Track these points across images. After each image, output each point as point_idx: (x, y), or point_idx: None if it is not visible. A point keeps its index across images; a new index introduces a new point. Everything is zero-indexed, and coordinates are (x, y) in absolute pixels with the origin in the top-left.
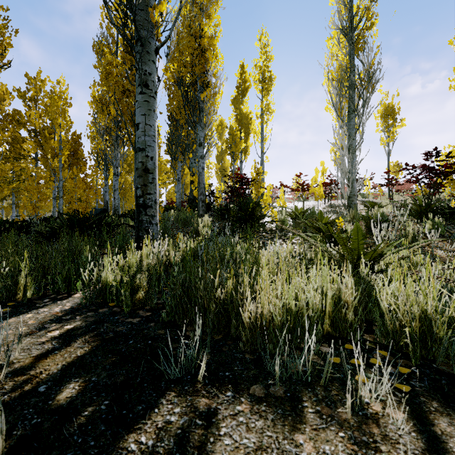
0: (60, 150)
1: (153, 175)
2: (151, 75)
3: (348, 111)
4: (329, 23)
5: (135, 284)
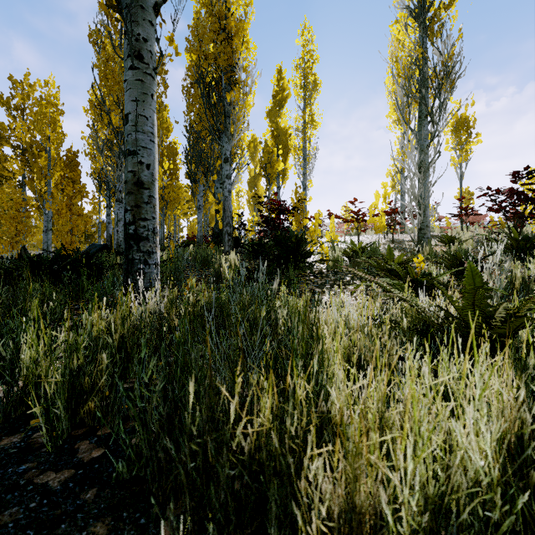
0: (48, 170)
1: (151, 192)
2: (146, 42)
3: (418, 117)
4: (393, 5)
5: (81, 383)
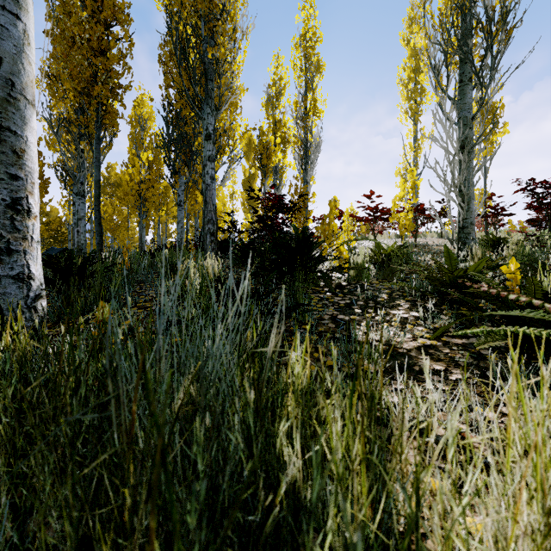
0: None
1: (2, 120)
2: None
3: (459, 82)
4: None
5: None
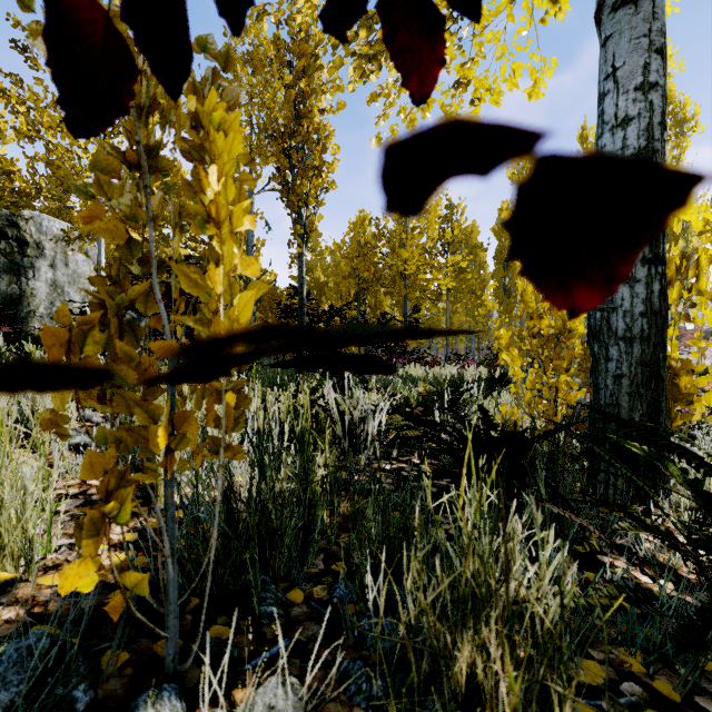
0: None
1: None
2: None
3: None
4: None
5: None
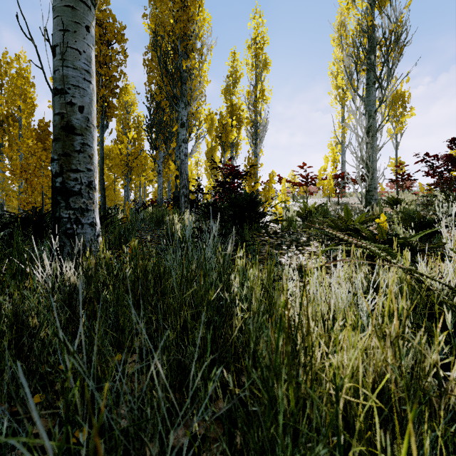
0: (19, 137)
1: (84, 140)
2: None
3: (366, 84)
4: None
5: None
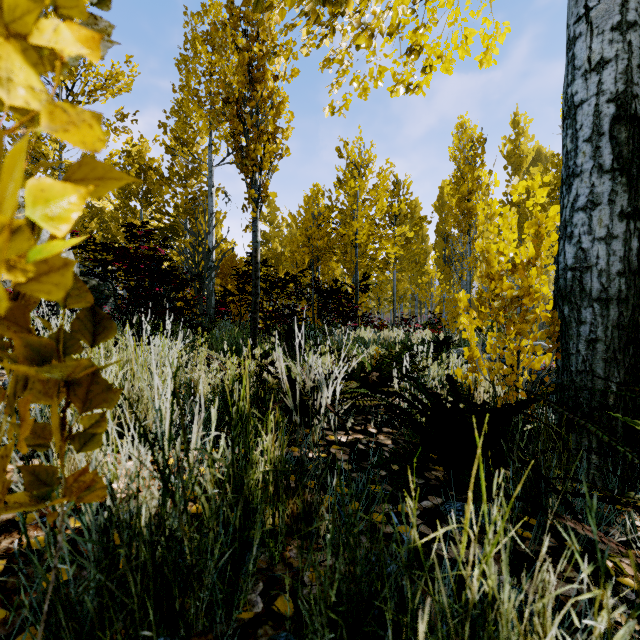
0: None
1: None
2: None
3: None
4: None
5: None
